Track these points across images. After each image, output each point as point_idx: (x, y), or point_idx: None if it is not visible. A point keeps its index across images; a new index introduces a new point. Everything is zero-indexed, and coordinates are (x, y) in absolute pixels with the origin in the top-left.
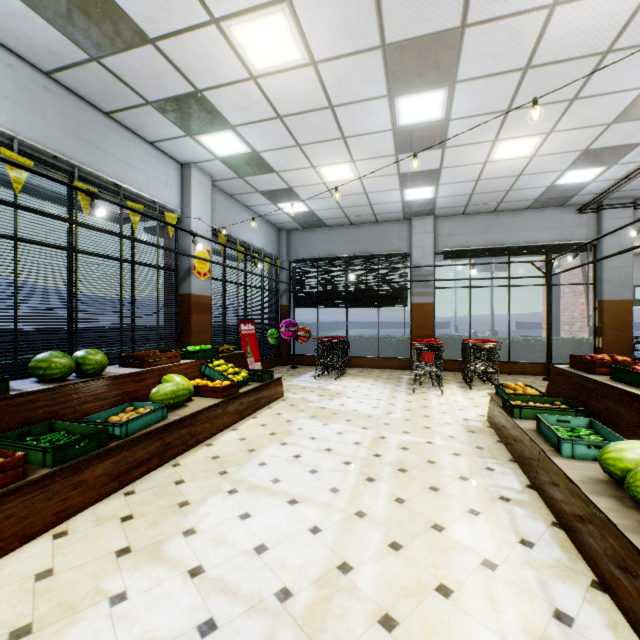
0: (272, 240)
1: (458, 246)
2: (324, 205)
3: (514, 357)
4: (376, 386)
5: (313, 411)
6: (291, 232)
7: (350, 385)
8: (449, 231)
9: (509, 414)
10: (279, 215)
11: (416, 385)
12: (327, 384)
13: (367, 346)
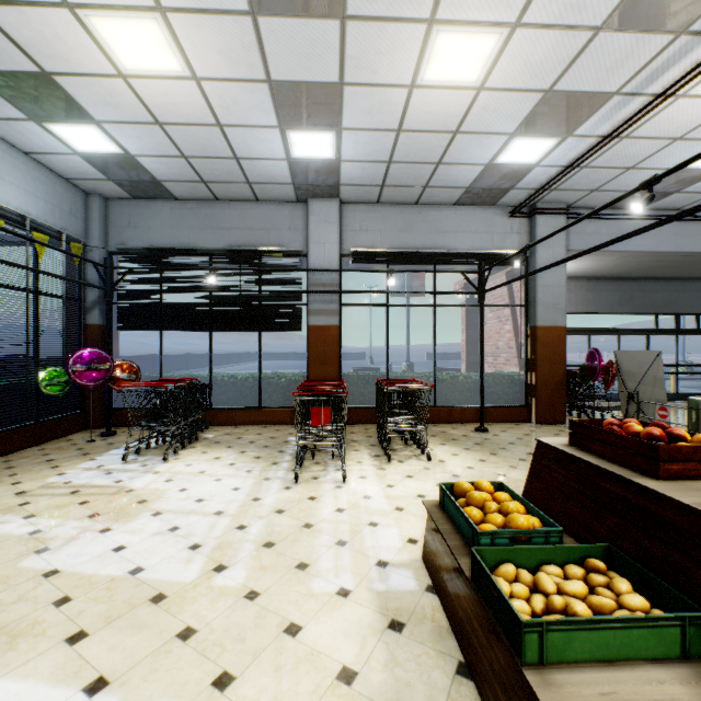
0: (65, 207)
1: (372, 247)
2: (150, 144)
3: (440, 400)
4: (235, 469)
5: (0, 601)
6: (112, 202)
7: (186, 471)
8: (360, 224)
9: (502, 631)
10: (67, 157)
11: (307, 459)
12: (139, 473)
13: (243, 391)
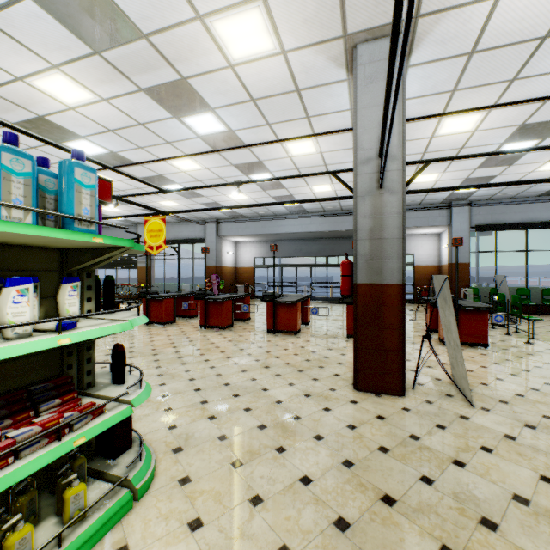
0: None
1: None
2: None
3: None
4: None
5: None
6: None
7: None
8: None
9: None
10: None
11: None
12: None
13: (126, 288)
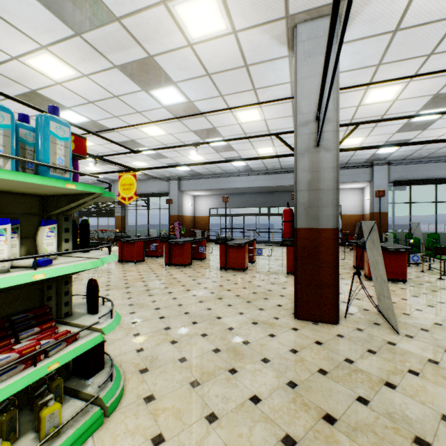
0: None
1: None
2: None
3: None
4: None
5: None
6: None
7: None
8: None
9: None
10: None
11: None
12: None
13: (105, 233)
